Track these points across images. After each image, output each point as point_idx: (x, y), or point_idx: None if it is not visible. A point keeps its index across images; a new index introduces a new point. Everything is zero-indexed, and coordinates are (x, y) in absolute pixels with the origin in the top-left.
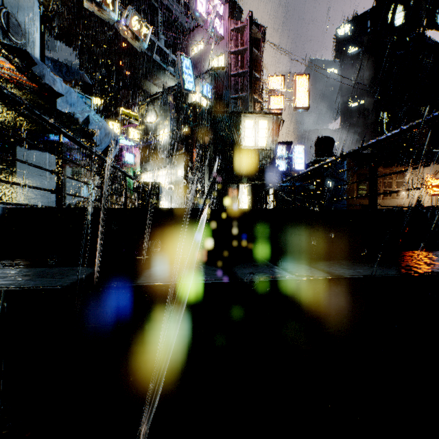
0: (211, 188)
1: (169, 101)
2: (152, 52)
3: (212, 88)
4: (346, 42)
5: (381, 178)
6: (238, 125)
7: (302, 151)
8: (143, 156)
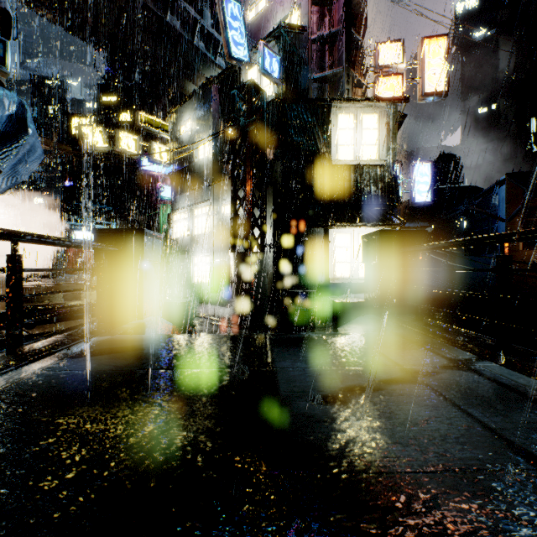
0: (278, 235)
1: (211, 95)
2: (193, 35)
3: (279, 60)
4: (471, 22)
5: None
6: (325, 124)
7: (427, 171)
8: (174, 186)
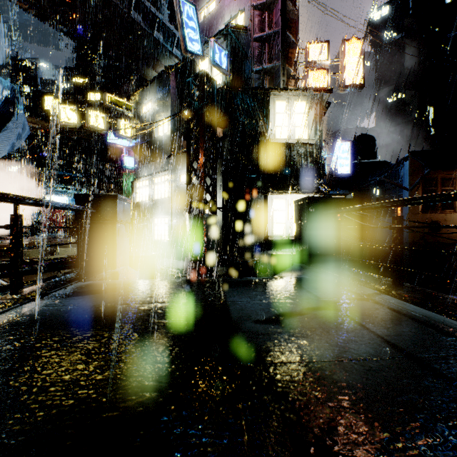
0: (226, 200)
1: (169, 81)
2: (153, 28)
3: (227, 54)
4: (383, 27)
5: (456, 184)
6: (265, 109)
7: (347, 148)
8: (137, 158)
